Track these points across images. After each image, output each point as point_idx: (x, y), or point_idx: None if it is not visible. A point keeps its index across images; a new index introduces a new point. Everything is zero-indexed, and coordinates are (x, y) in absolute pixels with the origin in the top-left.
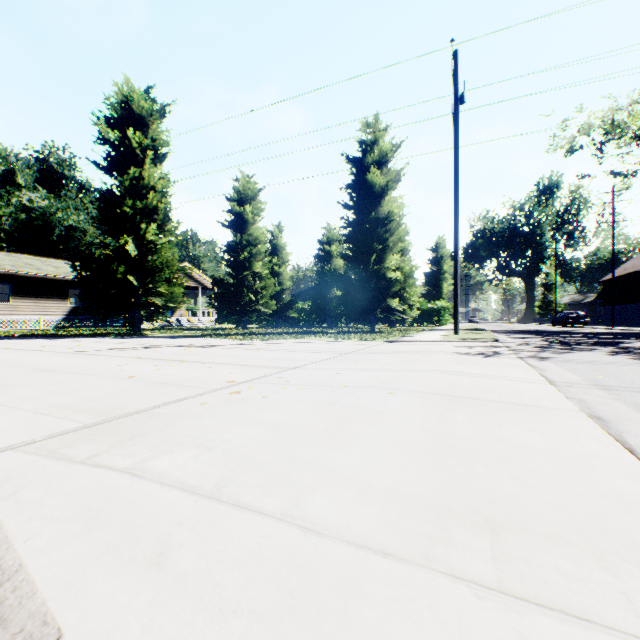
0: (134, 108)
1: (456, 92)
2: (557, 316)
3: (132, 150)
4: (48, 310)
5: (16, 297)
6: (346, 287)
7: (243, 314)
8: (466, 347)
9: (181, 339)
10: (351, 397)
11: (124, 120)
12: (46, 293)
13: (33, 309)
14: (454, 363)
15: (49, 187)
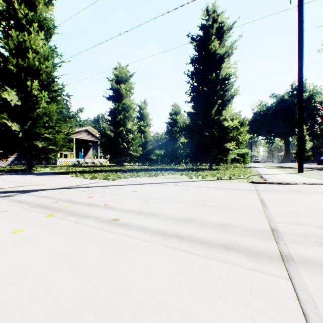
0: None
1: None
2: (322, 158)
3: (18, 21)
4: None
5: None
6: (191, 135)
7: (119, 156)
8: None
9: (40, 176)
10: None
11: None
12: None
13: None
14: None
15: None
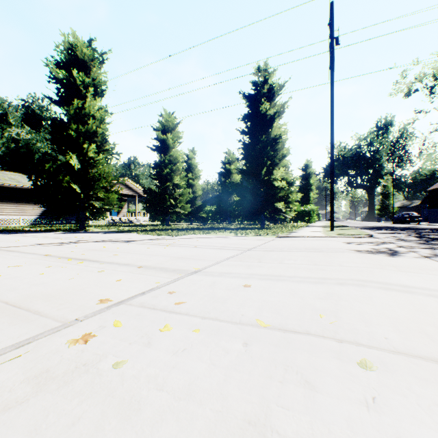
0: (78, 54)
1: (332, 36)
2: (397, 216)
3: (76, 87)
4: (26, 212)
5: (2, 202)
6: (243, 194)
7: (166, 214)
8: (355, 243)
9: (111, 234)
10: (292, 386)
11: (71, 64)
12: (24, 199)
13: (14, 211)
14: (376, 267)
15: (32, 125)
